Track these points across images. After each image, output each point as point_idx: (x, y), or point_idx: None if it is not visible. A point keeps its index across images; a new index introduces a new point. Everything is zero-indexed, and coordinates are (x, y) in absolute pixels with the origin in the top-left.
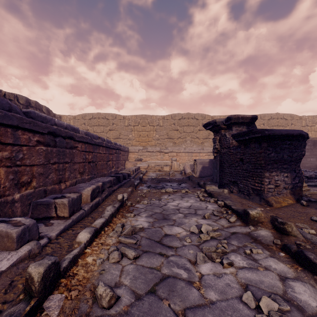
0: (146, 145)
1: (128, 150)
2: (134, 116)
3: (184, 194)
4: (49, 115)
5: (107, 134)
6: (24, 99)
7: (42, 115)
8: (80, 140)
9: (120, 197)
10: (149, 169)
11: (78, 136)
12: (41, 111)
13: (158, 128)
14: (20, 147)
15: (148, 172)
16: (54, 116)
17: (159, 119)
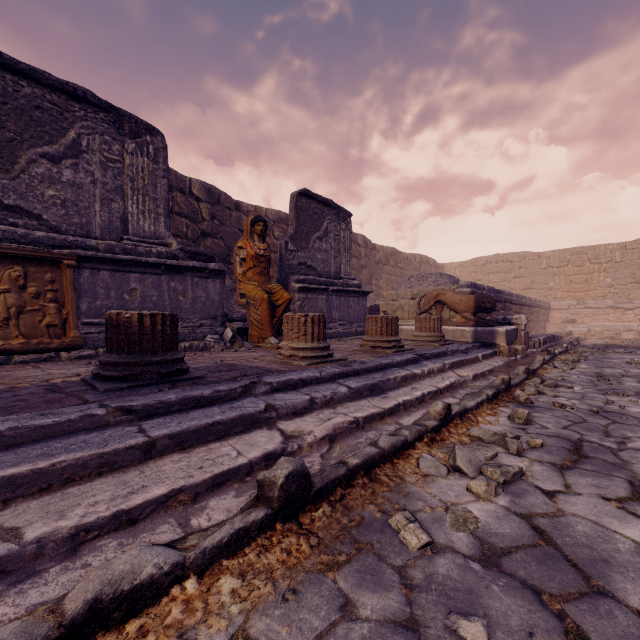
0: (584, 298)
1: (549, 306)
2: (559, 251)
3: (637, 354)
4: (434, 267)
5: (510, 284)
6: (418, 257)
7: (501, 290)
8: (514, 303)
9: (565, 346)
10: (590, 335)
11: (513, 300)
12: (429, 265)
13: (611, 266)
14: (497, 312)
15: (588, 339)
16: (437, 267)
17: (612, 251)
